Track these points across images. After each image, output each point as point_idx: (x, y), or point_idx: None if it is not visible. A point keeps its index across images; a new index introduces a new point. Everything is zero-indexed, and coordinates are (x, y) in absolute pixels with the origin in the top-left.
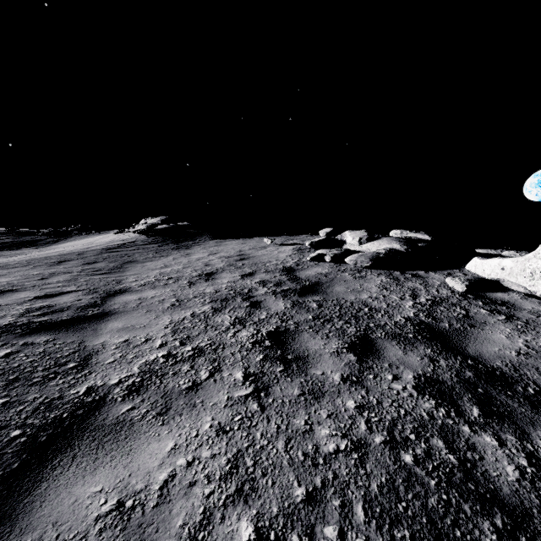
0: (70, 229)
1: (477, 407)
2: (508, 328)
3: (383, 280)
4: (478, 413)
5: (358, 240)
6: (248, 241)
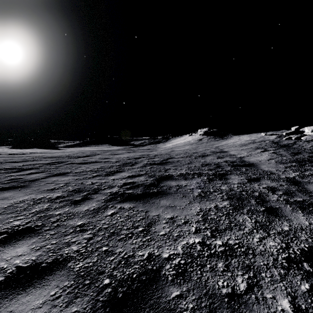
0: (168, 136)
1: None
2: None
3: None
4: None
5: (311, 130)
6: (251, 135)
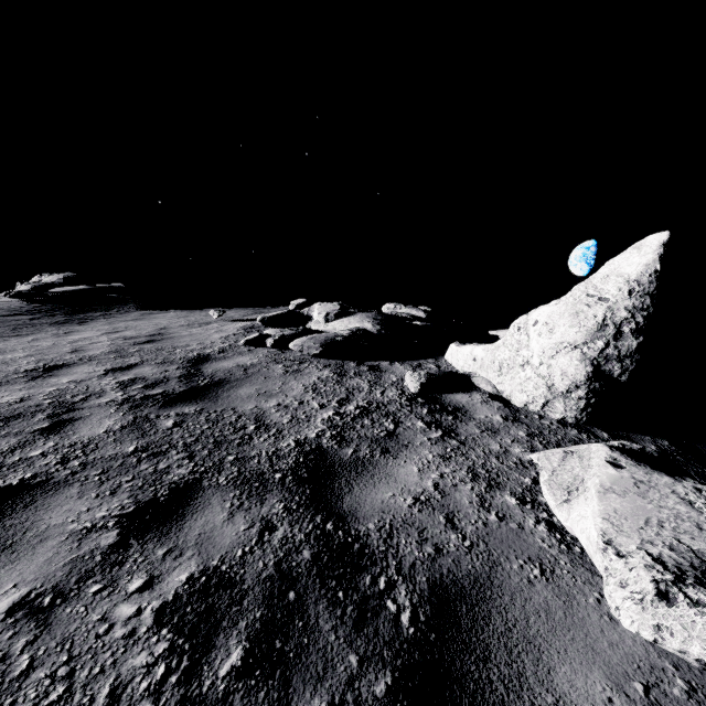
0: None
1: (246, 645)
2: (432, 453)
3: (323, 375)
4: (233, 666)
5: (325, 316)
6: (194, 313)
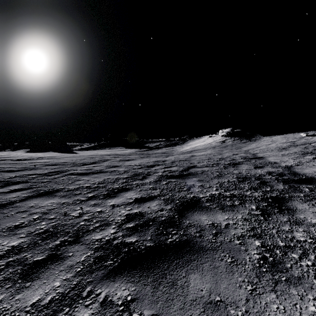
0: (185, 137)
1: None
2: None
3: None
4: None
5: None
6: (286, 135)
